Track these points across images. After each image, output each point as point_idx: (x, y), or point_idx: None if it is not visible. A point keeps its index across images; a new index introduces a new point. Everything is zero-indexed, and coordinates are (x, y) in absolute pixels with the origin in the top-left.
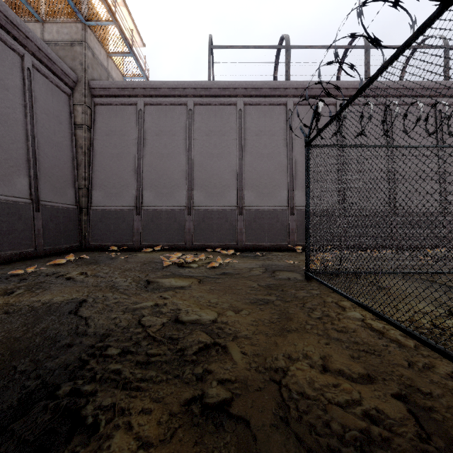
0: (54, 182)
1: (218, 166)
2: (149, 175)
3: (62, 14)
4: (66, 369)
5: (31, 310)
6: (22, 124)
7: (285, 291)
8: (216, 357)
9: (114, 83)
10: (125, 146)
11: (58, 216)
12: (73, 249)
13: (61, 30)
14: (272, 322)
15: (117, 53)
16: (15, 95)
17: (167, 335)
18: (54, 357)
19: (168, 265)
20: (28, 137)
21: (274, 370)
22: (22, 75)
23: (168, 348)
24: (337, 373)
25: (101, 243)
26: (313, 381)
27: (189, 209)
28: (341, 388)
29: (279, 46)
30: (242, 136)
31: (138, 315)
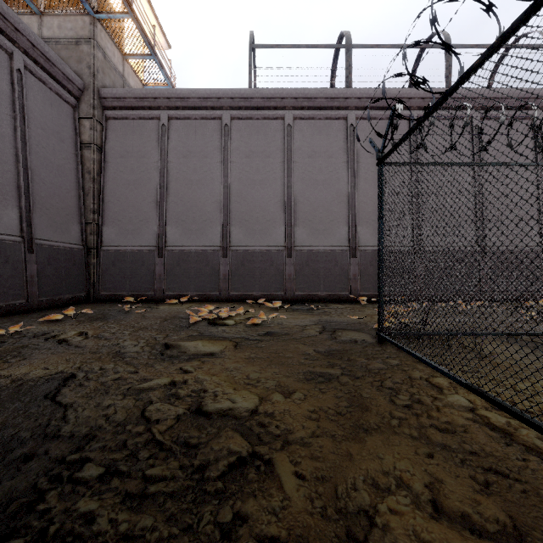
0: (53, 216)
1: (261, 196)
2: (175, 207)
3: (65, 4)
4: (6, 510)
5: None
6: (10, 140)
7: (353, 360)
8: (256, 485)
9: (130, 92)
10: (145, 170)
11: (58, 258)
12: (79, 300)
13: (63, 25)
14: (339, 414)
15: (136, 55)
16: (1, 103)
17: (181, 438)
18: None
19: (196, 322)
20: (18, 158)
21: (353, 513)
22: (10, 78)
23: (179, 465)
24: (460, 520)
25: (114, 292)
26: (424, 542)
27: (224, 250)
28: None
29: (337, 45)
30: (291, 158)
31: (143, 401)
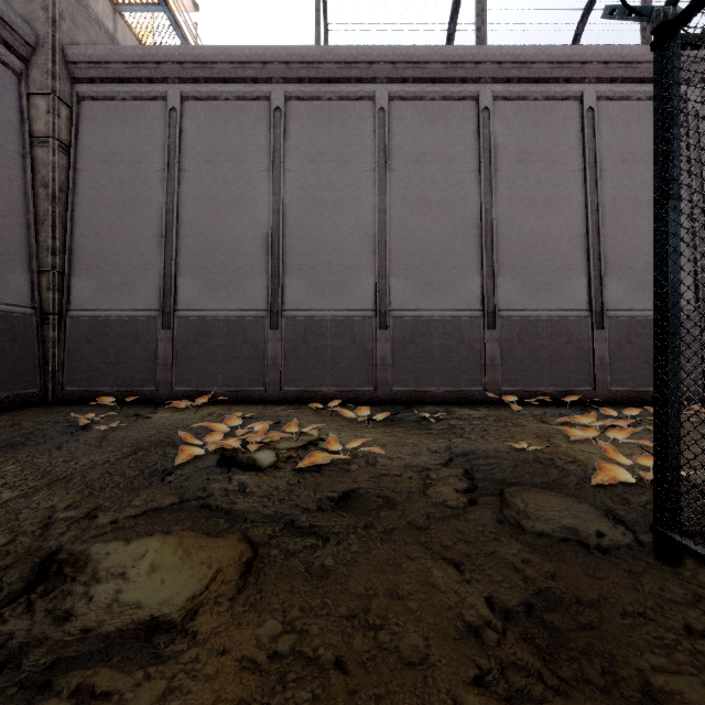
0: None
1: (335, 227)
2: (191, 244)
3: None
4: None
5: None
6: None
7: None
8: None
9: (116, 52)
10: (142, 184)
11: None
12: (22, 402)
13: None
14: None
15: (134, 4)
16: None
17: None
18: None
19: (194, 459)
20: None
21: None
22: None
23: None
24: None
25: (88, 387)
26: None
27: (274, 317)
28: None
29: None
30: (386, 163)
31: None
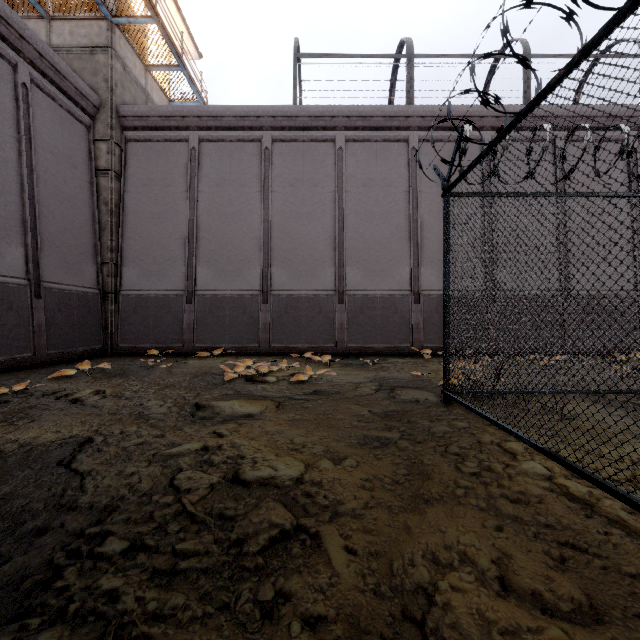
0: (64, 255)
1: (308, 231)
2: (206, 244)
3: (78, 7)
4: (19, 587)
5: None
6: (14, 166)
7: (413, 423)
8: (301, 561)
9: (154, 109)
10: (171, 201)
11: (70, 304)
12: (94, 353)
13: (76, 31)
14: (397, 482)
15: (160, 66)
16: (4, 123)
17: (216, 509)
18: (5, 558)
19: (232, 379)
20: (24, 187)
21: (410, 591)
22: (14, 94)
23: (214, 539)
24: (530, 598)
25: (135, 344)
26: (489, 622)
27: (265, 295)
28: (546, 639)
29: (397, 54)
30: (343, 187)
31: (172, 468)
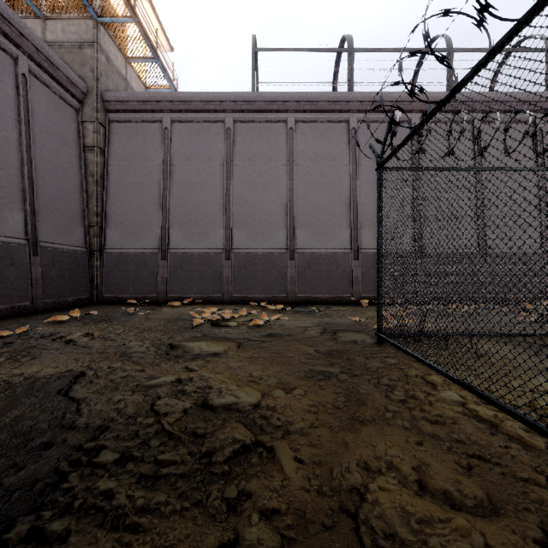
0: (57, 219)
1: (263, 199)
2: (178, 209)
3: (69, 8)
4: (33, 488)
5: (7, 388)
6: (15, 144)
7: (352, 360)
8: (259, 468)
9: (133, 95)
10: (147, 173)
11: (62, 261)
12: (82, 302)
13: (67, 29)
14: (337, 407)
15: (138, 58)
16: (7, 107)
17: (189, 428)
18: (20, 466)
19: (200, 324)
20: (23, 161)
21: (346, 491)
22: (15, 82)
23: (188, 452)
24: (442, 496)
25: (117, 294)
26: (408, 514)
27: (227, 253)
28: (453, 526)
29: (339, 48)
30: (293, 161)
31: (152, 396)
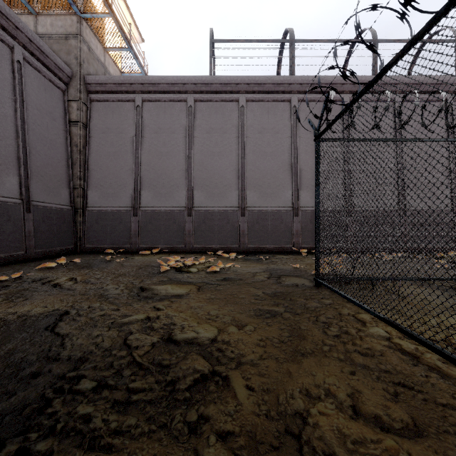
0: (46, 182)
1: (219, 165)
2: (147, 174)
3: (56, 6)
4: (22, 413)
5: (2, 325)
6: (11, 119)
7: (294, 300)
8: (216, 395)
9: (110, 79)
10: (122, 144)
11: (51, 217)
12: (68, 252)
13: (55, 23)
14: (282, 342)
15: (115, 48)
16: (4, 88)
17: (156, 360)
18: (11, 393)
19: (166, 270)
20: (18, 134)
21: (291, 415)
22: (11, 68)
23: (155, 380)
24: (373, 420)
25: (97, 245)
26: (344, 436)
27: (189, 210)
28: (383, 447)
29: (283, 40)
30: (244, 133)
31: (125, 332)
